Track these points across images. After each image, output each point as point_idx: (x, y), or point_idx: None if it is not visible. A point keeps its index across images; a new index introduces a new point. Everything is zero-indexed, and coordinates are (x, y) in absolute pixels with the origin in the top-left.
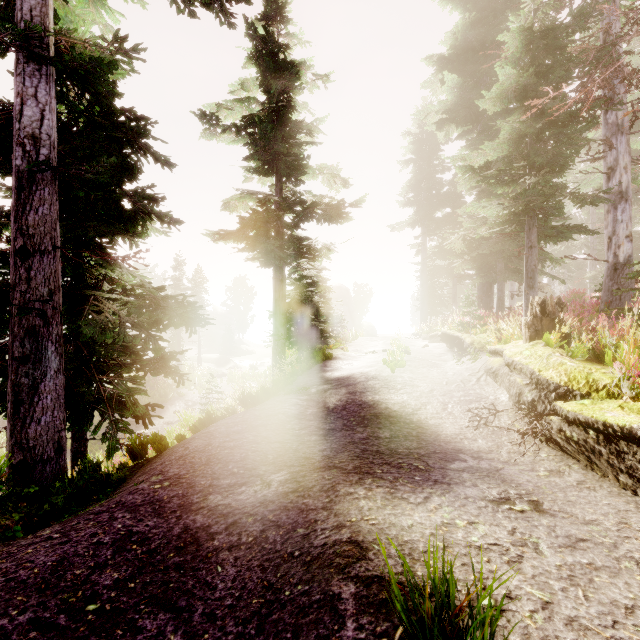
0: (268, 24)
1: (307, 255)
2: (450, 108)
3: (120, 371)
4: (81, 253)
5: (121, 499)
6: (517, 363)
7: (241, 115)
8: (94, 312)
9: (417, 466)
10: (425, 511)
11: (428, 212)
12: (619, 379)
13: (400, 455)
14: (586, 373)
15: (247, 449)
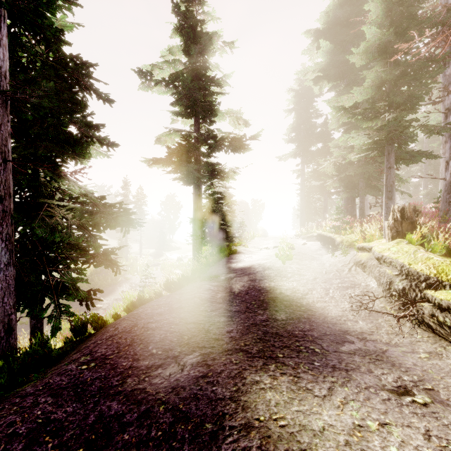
0: (189, 5)
1: (218, 176)
2: (324, 68)
3: (67, 263)
4: (38, 169)
5: (49, 380)
6: (387, 257)
7: (169, 73)
8: (50, 217)
9: (313, 349)
10: (333, 407)
11: (306, 146)
12: None
13: (297, 337)
14: None
15: (166, 330)
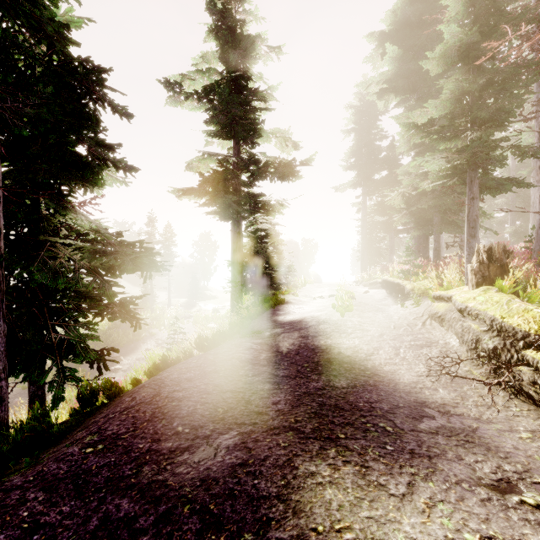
0: (227, 2)
1: (262, 210)
2: (390, 78)
3: (74, 316)
4: (38, 200)
5: (43, 468)
6: (472, 309)
7: (203, 85)
8: (54, 258)
9: (384, 428)
10: (415, 512)
11: (368, 174)
12: None
13: (362, 411)
14: None
15: (196, 401)
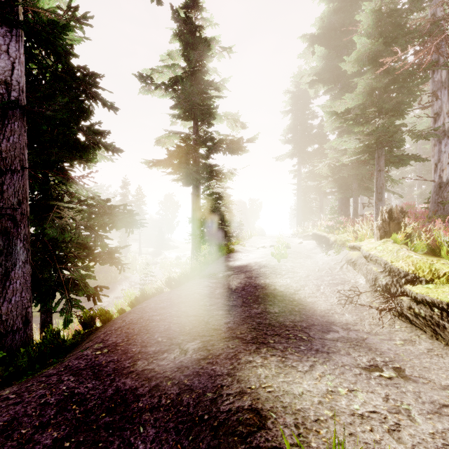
0: (188, 11)
1: (216, 177)
2: (319, 72)
3: (76, 261)
4: (47, 174)
5: (69, 363)
6: (373, 256)
7: (169, 77)
8: (58, 218)
9: (301, 337)
10: (312, 379)
11: (302, 147)
12: None
13: (287, 327)
14: (429, 264)
15: (169, 322)
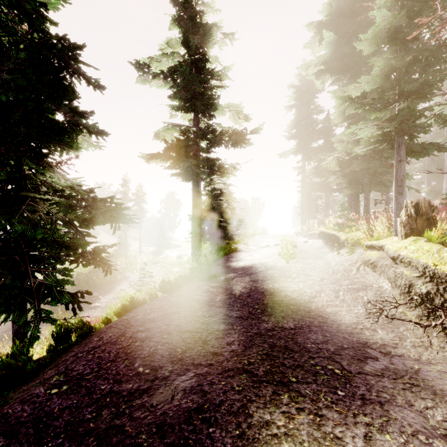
0: None
1: (218, 173)
2: (326, 60)
3: (52, 263)
4: (21, 160)
5: (8, 410)
6: (404, 257)
7: (168, 67)
8: (35, 212)
9: (332, 370)
10: None
11: (307, 143)
12: None
13: (310, 353)
14: None
15: (157, 341)
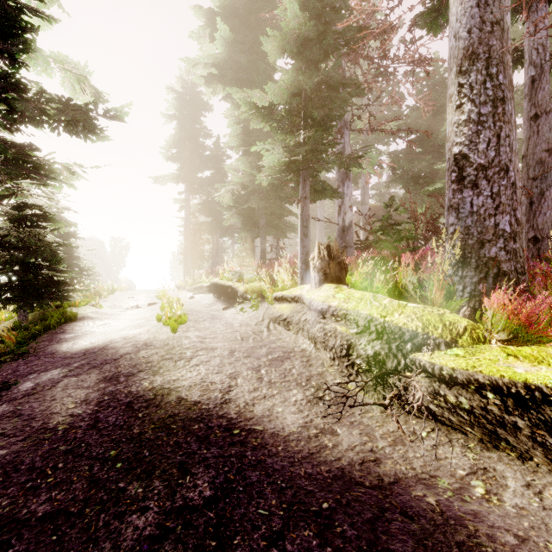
0: None
1: (34, 176)
2: (220, 64)
3: None
4: None
5: None
6: (337, 308)
7: None
8: None
9: None
10: None
11: (192, 170)
12: (491, 319)
13: None
14: (438, 315)
15: None
